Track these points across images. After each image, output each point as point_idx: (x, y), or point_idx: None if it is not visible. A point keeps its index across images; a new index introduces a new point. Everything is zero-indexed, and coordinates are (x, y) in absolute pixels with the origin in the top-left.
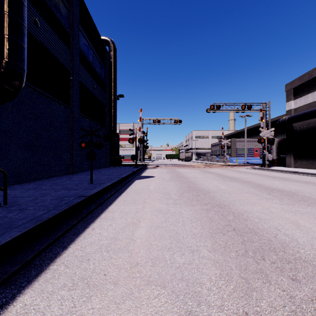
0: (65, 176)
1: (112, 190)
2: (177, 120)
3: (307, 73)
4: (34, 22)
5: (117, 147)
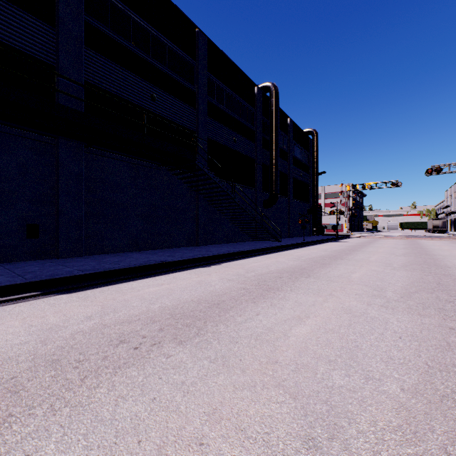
0: (286, 238)
1: (314, 243)
2: (394, 183)
3: None
4: None
5: (319, 218)
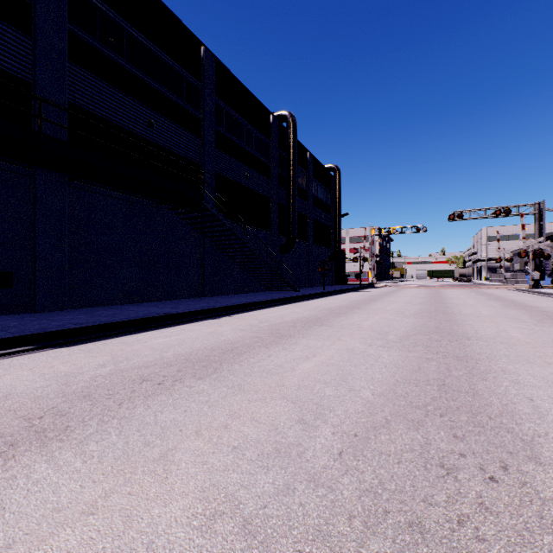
0: (305, 288)
1: (334, 293)
2: (419, 228)
3: None
4: None
5: (342, 265)
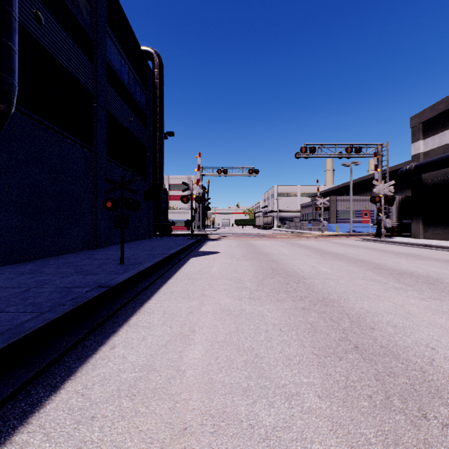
0: (85, 251)
1: (153, 275)
2: (251, 170)
3: (443, 100)
4: (35, 17)
5: (164, 209)
